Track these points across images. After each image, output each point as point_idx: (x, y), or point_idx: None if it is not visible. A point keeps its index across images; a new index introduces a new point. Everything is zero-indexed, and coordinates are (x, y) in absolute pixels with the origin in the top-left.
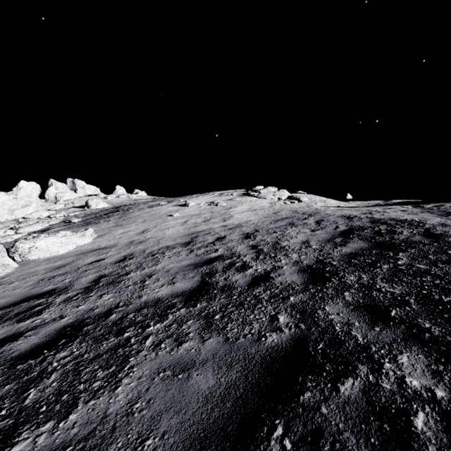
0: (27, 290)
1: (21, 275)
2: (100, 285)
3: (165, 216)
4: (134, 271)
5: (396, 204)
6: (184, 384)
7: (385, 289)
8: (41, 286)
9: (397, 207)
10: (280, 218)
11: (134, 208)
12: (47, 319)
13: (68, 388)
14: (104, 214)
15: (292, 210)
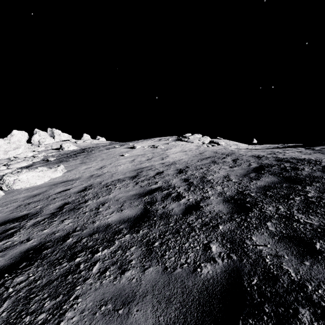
0: (6, 215)
1: (5, 202)
2: (63, 211)
3: (118, 156)
4: (91, 199)
5: (291, 147)
6: (123, 322)
7: (303, 221)
8: (18, 211)
9: (293, 149)
10: (204, 157)
11: (96, 150)
12: (16, 241)
13: (15, 320)
14: (73, 154)
15: (213, 151)
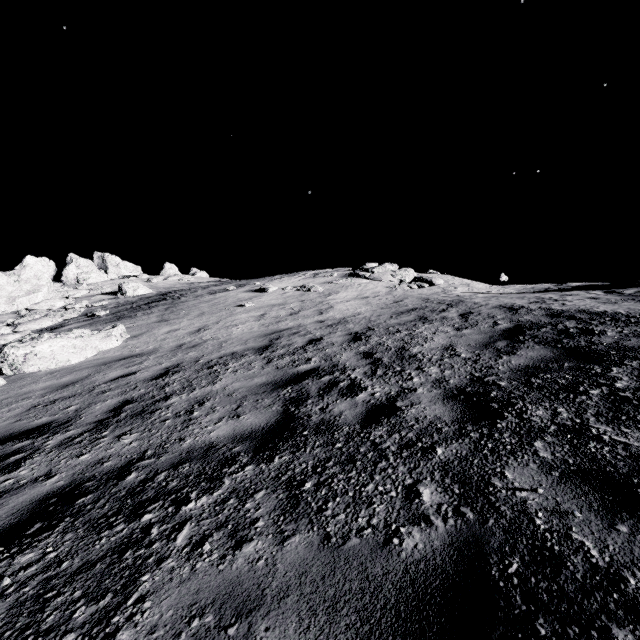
0: (7, 424)
1: (6, 399)
2: (121, 418)
3: (232, 307)
4: (177, 394)
5: (576, 289)
6: None
7: (609, 438)
8: (31, 417)
9: (581, 293)
10: (404, 310)
11: (189, 296)
12: (24, 479)
13: None
14: (144, 304)
15: (421, 297)
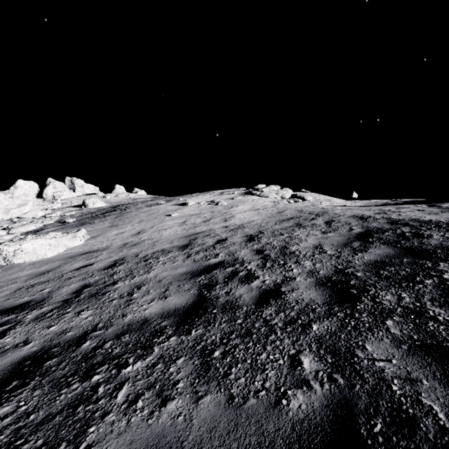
0: None
1: None
2: (81, 298)
3: (163, 216)
4: (122, 280)
5: (407, 203)
6: None
7: (443, 319)
8: (17, 297)
9: (411, 206)
10: (285, 218)
11: (132, 208)
12: (8, 345)
13: None
14: (101, 214)
15: (297, 209)
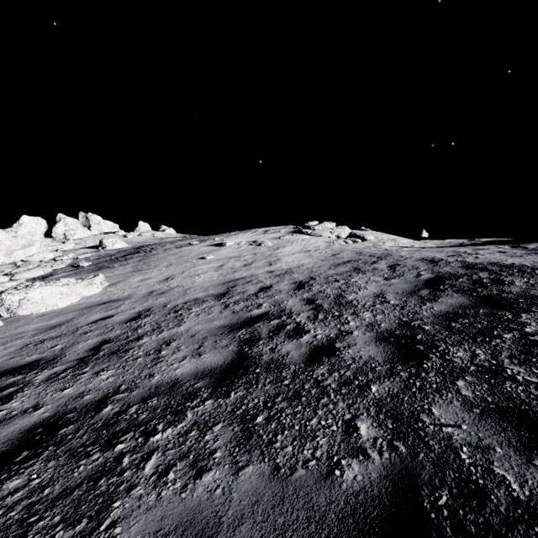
0: (3, 361)
1: (2, 338)
2: (100, 356)
3: (195, 259)
4: (148, 335)
5: (486, 244)
6: None
7: (522, 378)
8: (23, 355)
9: (491, 247)
10: (341, 262)
11: (159, 249)
12: (16, 410)
13: None
14: (121, 256)
15: (355, 251)
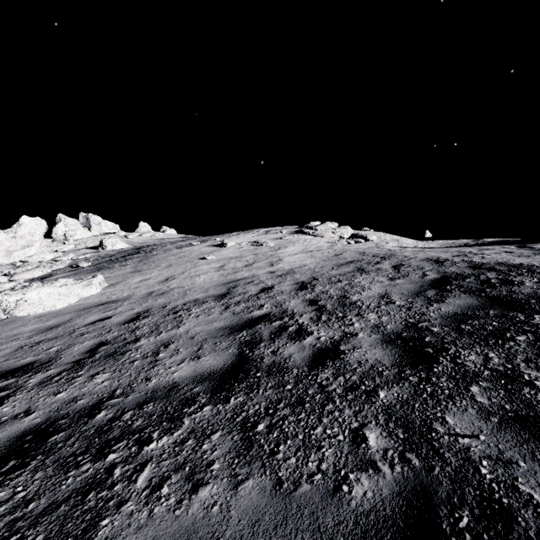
0: None
1: None
2: (96, 358)
3: (196, 259)
4: (146, 337)
5: (491, 244)
6: None
7: None
8: (18, 357)
9: (496, 247)
10: (344, 262)
11: (159, 250)
12: (6, 416)
13: None
14: (121, 257)
15: (358, 251)
